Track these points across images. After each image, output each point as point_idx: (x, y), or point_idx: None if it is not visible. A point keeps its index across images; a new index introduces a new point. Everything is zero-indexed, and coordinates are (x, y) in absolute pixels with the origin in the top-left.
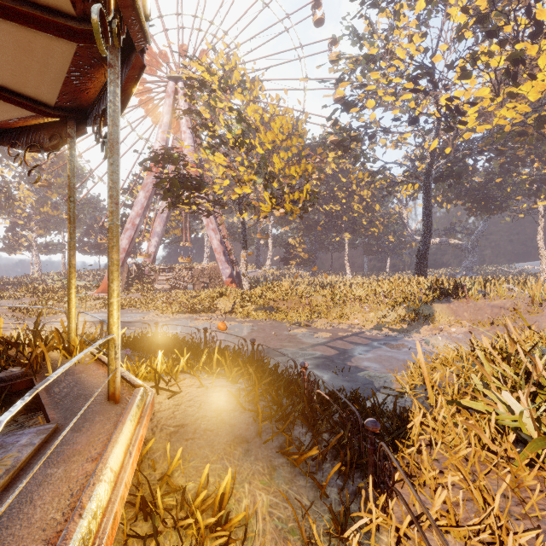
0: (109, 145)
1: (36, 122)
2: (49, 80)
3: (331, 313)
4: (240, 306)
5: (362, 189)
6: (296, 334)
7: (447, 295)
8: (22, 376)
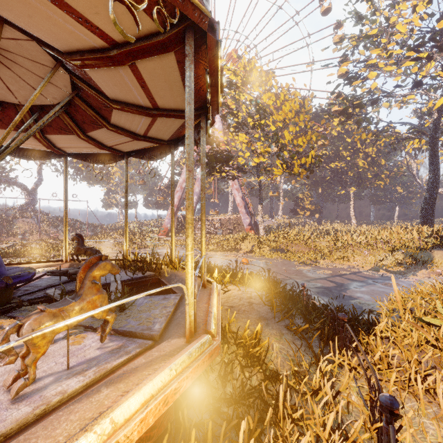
0: (201, 166)
1: (154, 146)
2: (169, 132)
3: (333, 255)
4: (257, 248)
5: (367, 147)
6: (302, 270)
7: None
8: (154, 276)
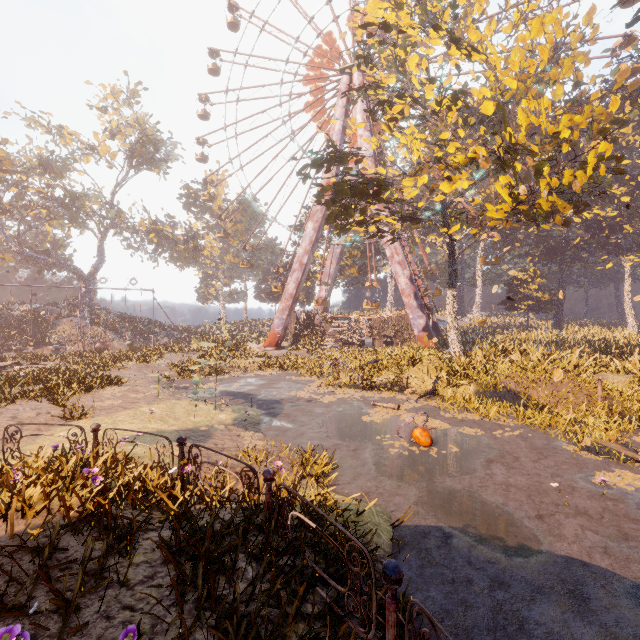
0: None
1: None
2: None
3: None
4: (446, 384)
5: None
6: (622, 497)
7: None
8: None
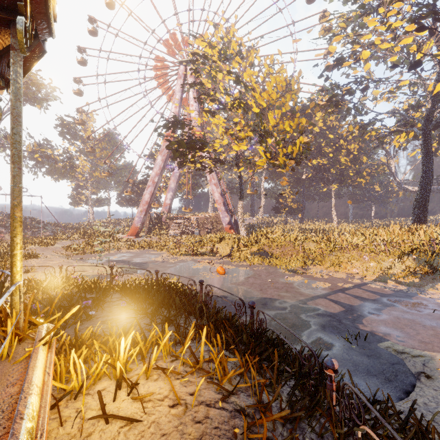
0: None
1: None
2: None
3: (325, 260)
4: (237, 250)
5: (349, 143)
6: (292, 283)
7: None
8: None
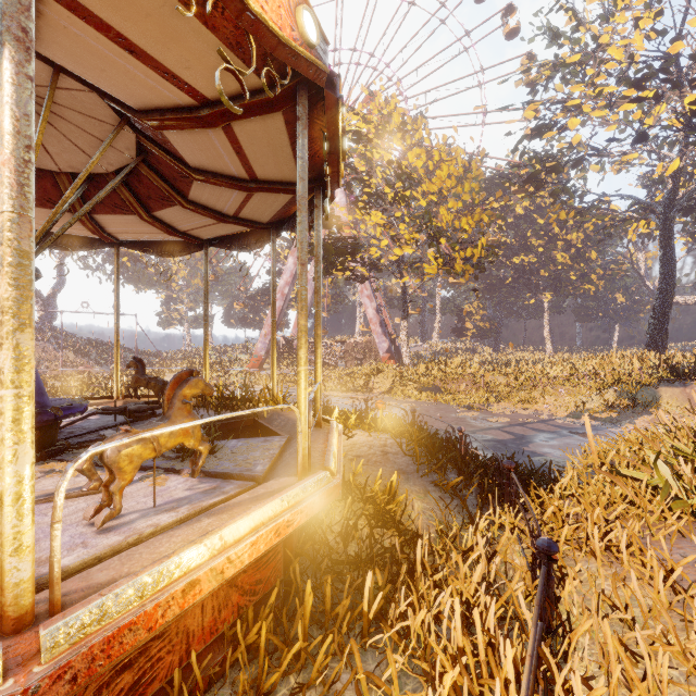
0: (316, 259)
1: (246, 230)
2: (269, 211)
3: (513, 397)
4: (399, 386)
5: (569, 232)
6: (465, 417)
7: (683, 376)
8: (247, 417)
